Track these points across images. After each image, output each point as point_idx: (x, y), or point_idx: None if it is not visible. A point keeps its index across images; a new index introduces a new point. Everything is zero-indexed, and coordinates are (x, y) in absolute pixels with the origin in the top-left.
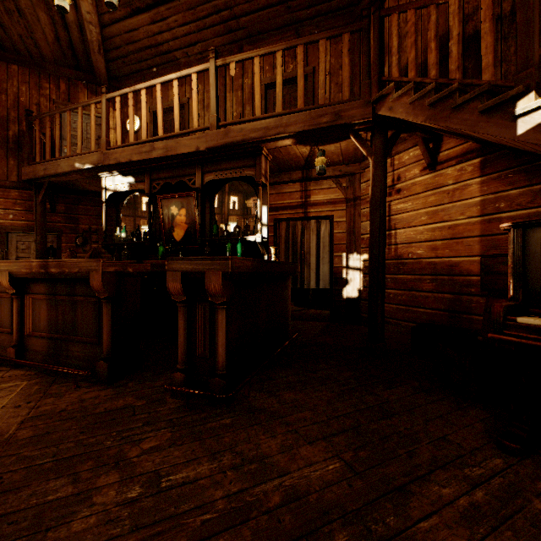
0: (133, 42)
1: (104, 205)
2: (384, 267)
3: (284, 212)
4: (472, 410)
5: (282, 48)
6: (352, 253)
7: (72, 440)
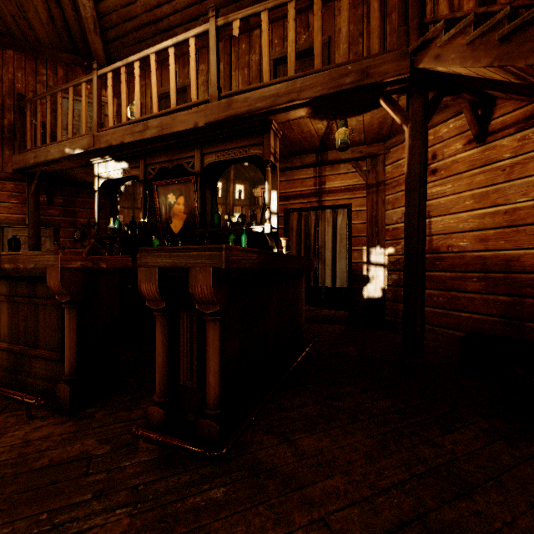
0: (131, 19)
1: (96, 195)
2: (424, 262)
3: (295, 201)
4: None
5: None
6: (375, 246)
7: None
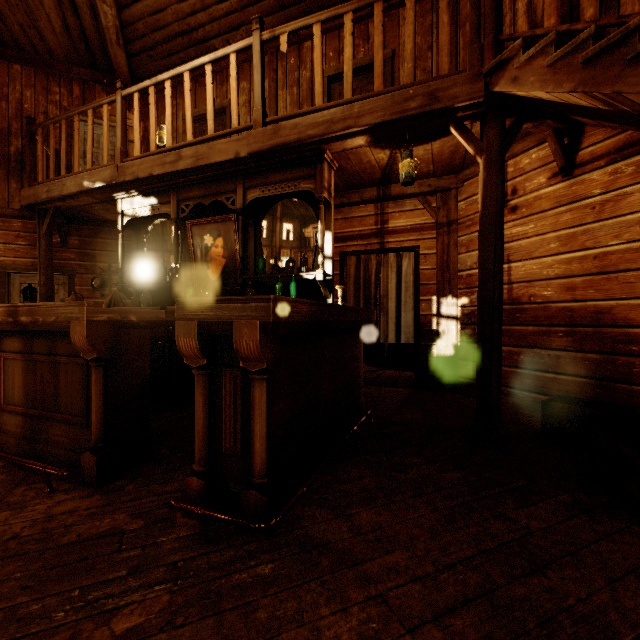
0: (160, 28)
1: (120, 236)
2: (501, 314)
3: (353, 243)
4: None
5: (353, 8)
6: (446, 296)
7: (2, 607)
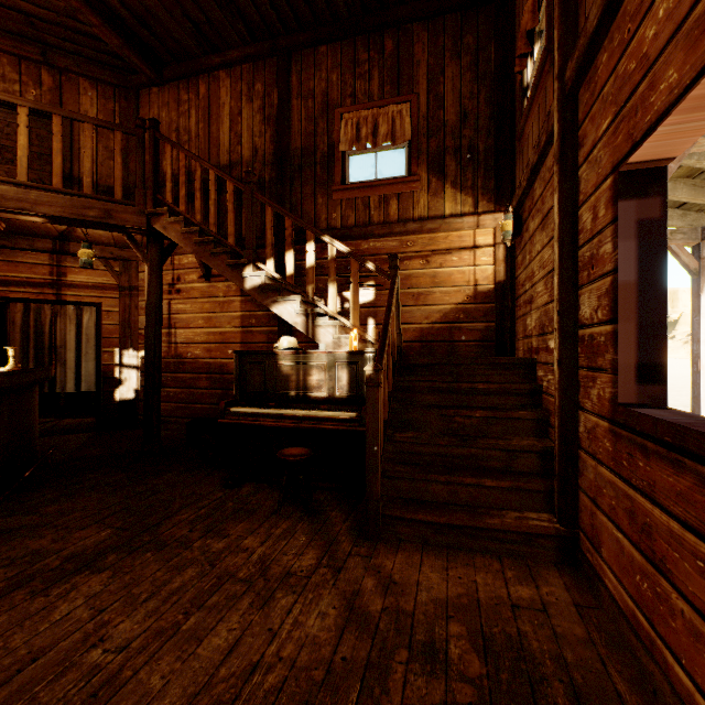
0: None
1: None
2: (160, 370)
3: (20, 289)
4: (218, 473)
5: (29, 106)
6: (128, 349)
7: None
